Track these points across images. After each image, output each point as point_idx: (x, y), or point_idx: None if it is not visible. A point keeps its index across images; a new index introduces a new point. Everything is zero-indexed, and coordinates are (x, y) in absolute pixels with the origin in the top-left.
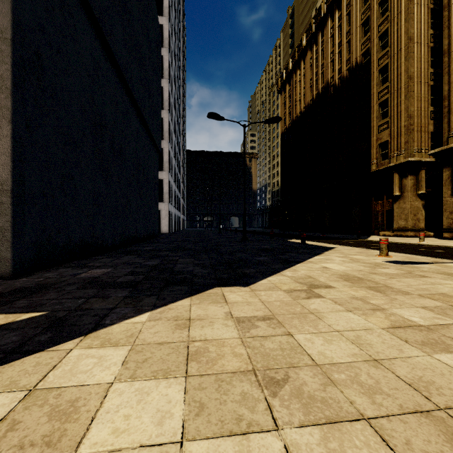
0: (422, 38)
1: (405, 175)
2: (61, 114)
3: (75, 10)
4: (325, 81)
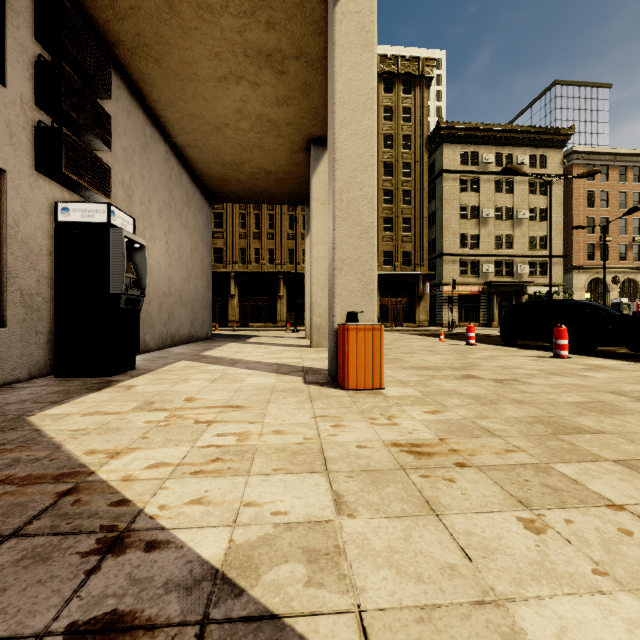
0: None
1: None
2: None
3: None
4: None
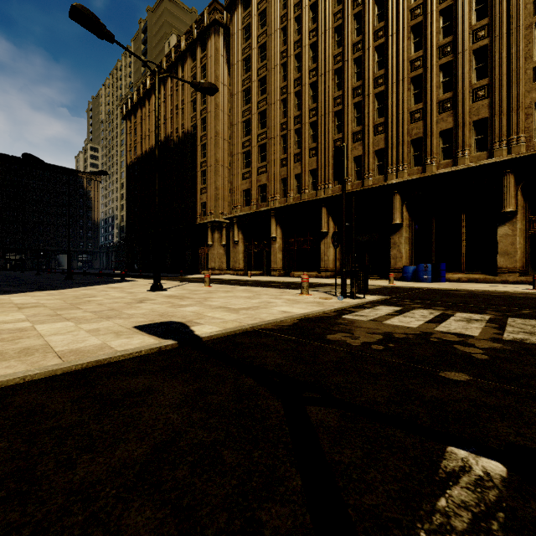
0: (224, 135)
1: (214, 230)
2: None
3: None
4: (166, 132)
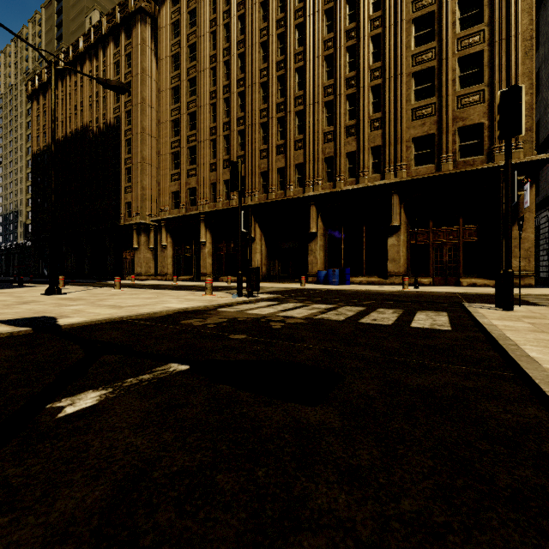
0: (152, 132)
1: (141, 232)
2: None
3: None
4: (84, 121)
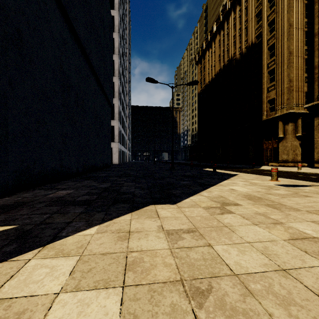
0: (299, 25)
1: (287, 122)
2: (37, 76)
3: (48, 0)
4: (229, 56)
